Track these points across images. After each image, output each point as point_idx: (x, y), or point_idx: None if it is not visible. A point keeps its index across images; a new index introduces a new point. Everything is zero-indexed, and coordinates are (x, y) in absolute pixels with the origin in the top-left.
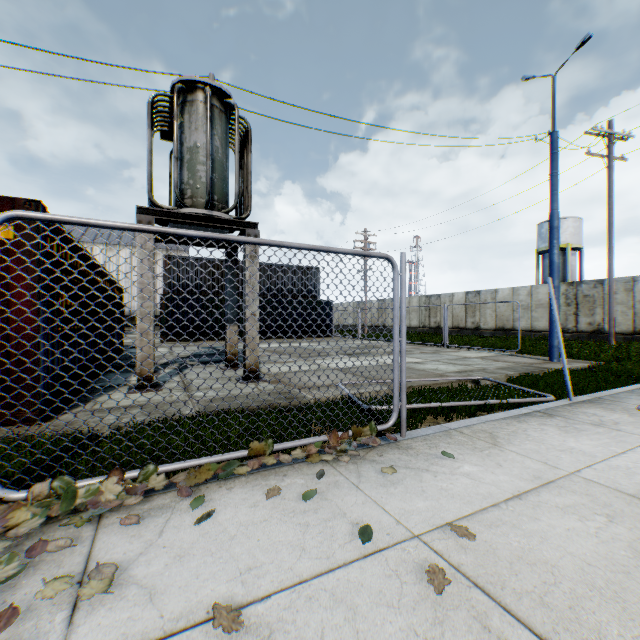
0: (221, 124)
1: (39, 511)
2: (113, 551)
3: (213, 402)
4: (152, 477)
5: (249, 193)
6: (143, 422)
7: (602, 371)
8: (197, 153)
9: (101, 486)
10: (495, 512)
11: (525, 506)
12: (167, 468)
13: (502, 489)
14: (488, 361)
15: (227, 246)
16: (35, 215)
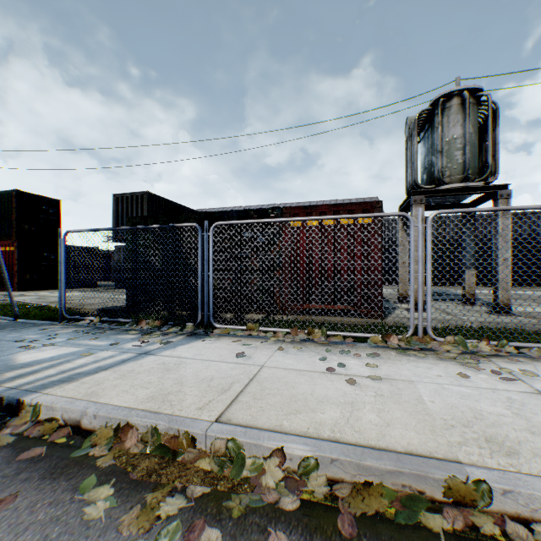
0: (472, 114)
1: (452, 348)
2: (513, 369)
3: (484, 323)
4: (504, 347)
5: (495, 160)
6: (446, 326)
7: None
8: (454, 143)
9: (477, 344)
10: None
11: None
12: (513, 344)
13: None
14: None
15: (464, 206)
16: (446, 211)
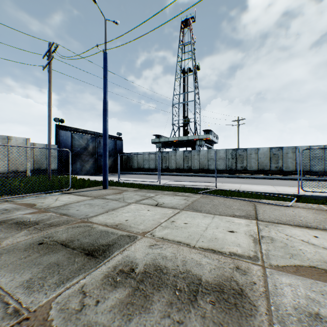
0: None
1: None
2: None
3: None
4: None
5: None
6: None
7: (141, 186)
8: None
9: None
10: (301, 190)
11: (294, 189)
12: None
13: (293, 190)
14: (120, 194)
15: None
16: None
